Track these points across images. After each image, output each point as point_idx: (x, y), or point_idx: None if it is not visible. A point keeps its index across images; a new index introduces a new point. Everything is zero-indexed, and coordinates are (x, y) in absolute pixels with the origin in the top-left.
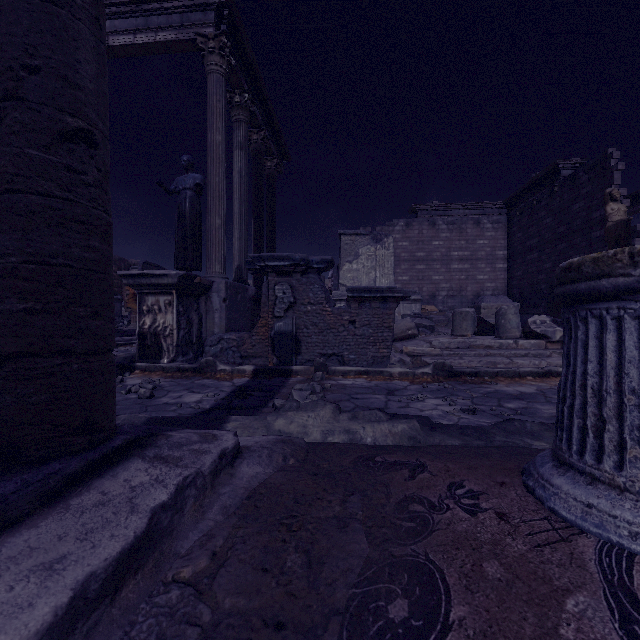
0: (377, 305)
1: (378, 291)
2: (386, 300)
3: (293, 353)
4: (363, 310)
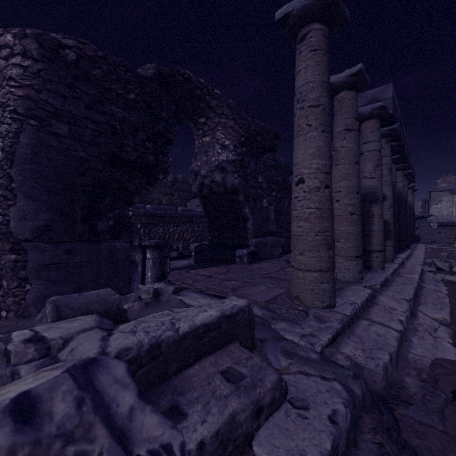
0: (449, 228)
1: (449, 224)
2: (452, 226)
3: (417, 241)
4: (443, 229)
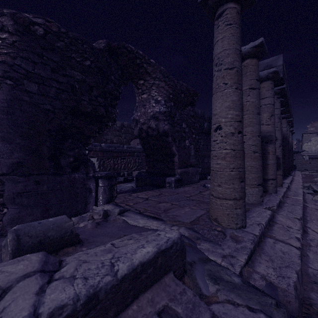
0: (317, 159)
1: (317, 157)
2: None
3: (294, 169)
4: (313, 160)
